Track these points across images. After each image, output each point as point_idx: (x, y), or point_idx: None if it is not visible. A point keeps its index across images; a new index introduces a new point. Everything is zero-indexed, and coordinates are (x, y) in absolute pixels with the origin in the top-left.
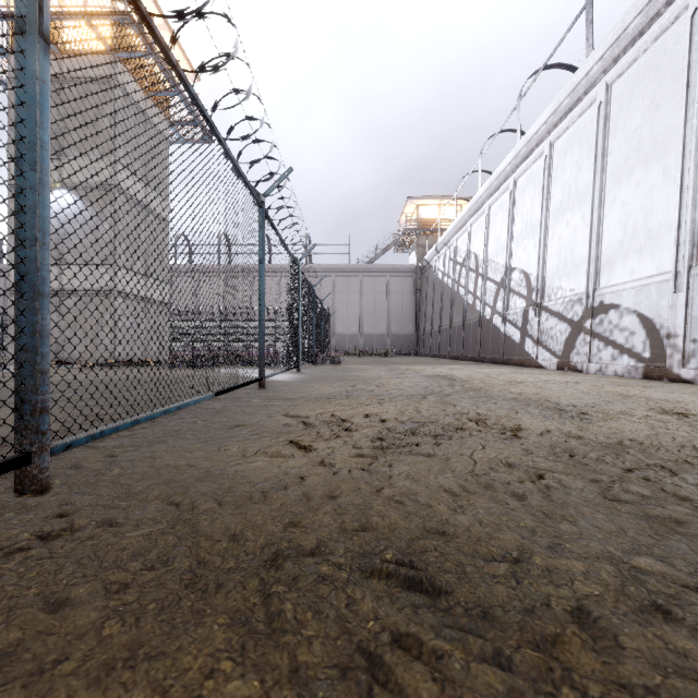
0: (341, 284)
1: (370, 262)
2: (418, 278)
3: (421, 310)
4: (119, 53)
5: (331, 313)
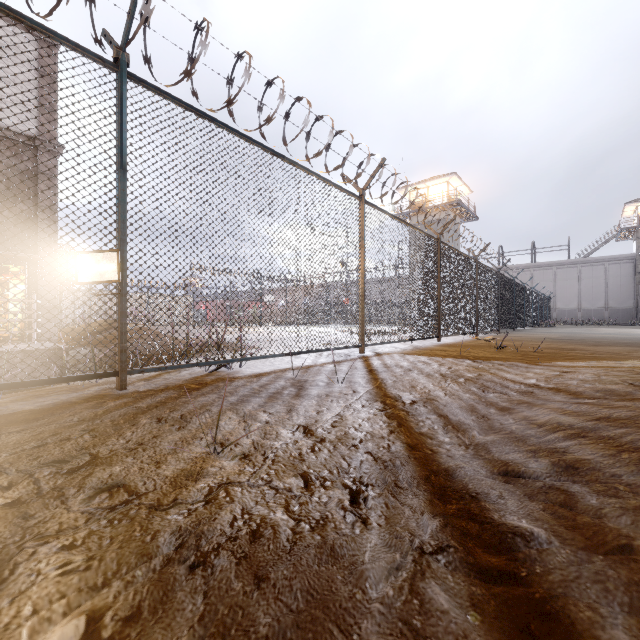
0: (561, 273)
1: (589, 254)
2: (637, 264)
3: (639, 289)
4: (449, 208)
5: (552, 295)
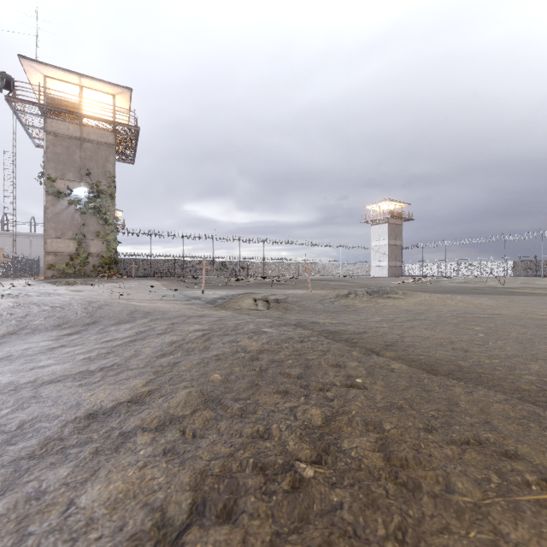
0: None
1: None
2: None
3: None
4: None
5: None
